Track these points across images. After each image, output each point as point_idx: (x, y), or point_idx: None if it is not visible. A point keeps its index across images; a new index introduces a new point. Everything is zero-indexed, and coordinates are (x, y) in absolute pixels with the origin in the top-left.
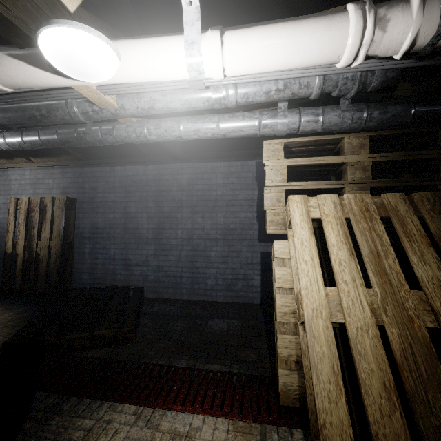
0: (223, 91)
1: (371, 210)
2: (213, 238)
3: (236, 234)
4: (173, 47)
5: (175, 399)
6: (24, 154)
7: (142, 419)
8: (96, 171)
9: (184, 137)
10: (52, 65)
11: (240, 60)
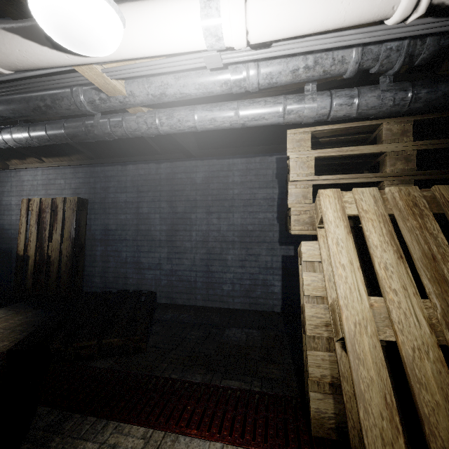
0: (243, 71)
1: (420, 205)
2: (229, 241)
3: (254, 236)
4: (187, 6)
5: (189, 419)
6: (36, 153)
7: (151, 445)
8: (107, 171)
9: (199, 127)
10: (47, 34)
11: (268, 19)
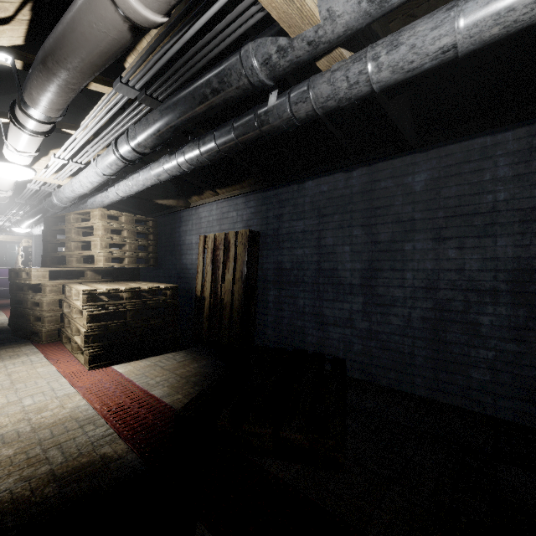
0: None
1: None
2: (485, 289)
3: None
4: None
5: None
6: (211, 185)
7: None
8: (281, 194)
9: (463, 45)
10: None
11: None
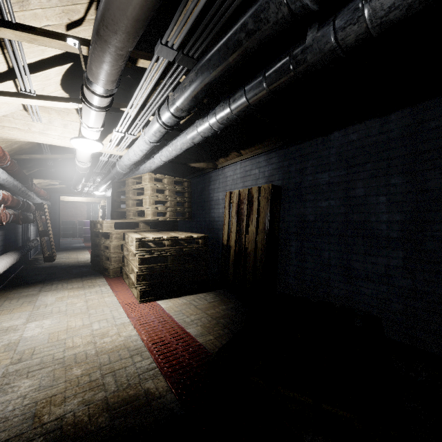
0: None
1: None
2: None
3: None
4: None
5: None
6: (235, 147)
7: None
8: (303, 148)
9: None
10: None
11: None
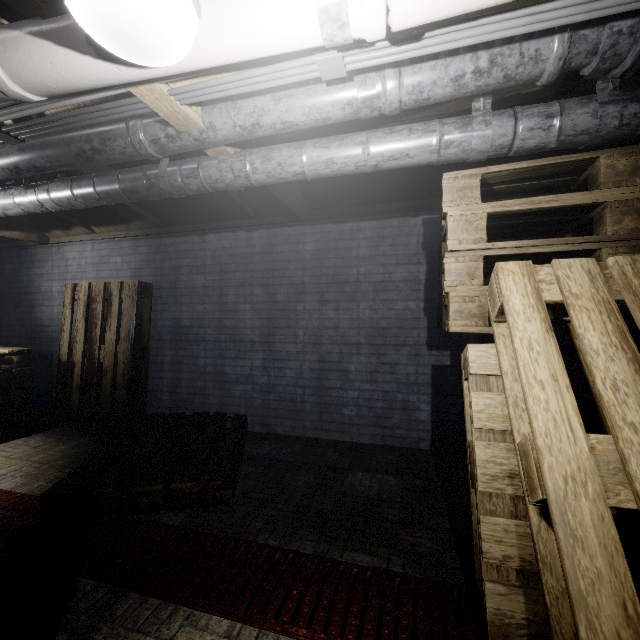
0: (377, 83)
1: None
2: (352, 343)
3: (389, 336)
4: None
5: (295, 610)
6: (83, 221)
7: None
8: (179, 243)
9: (309, 174)
10: (88, 33)
11: None
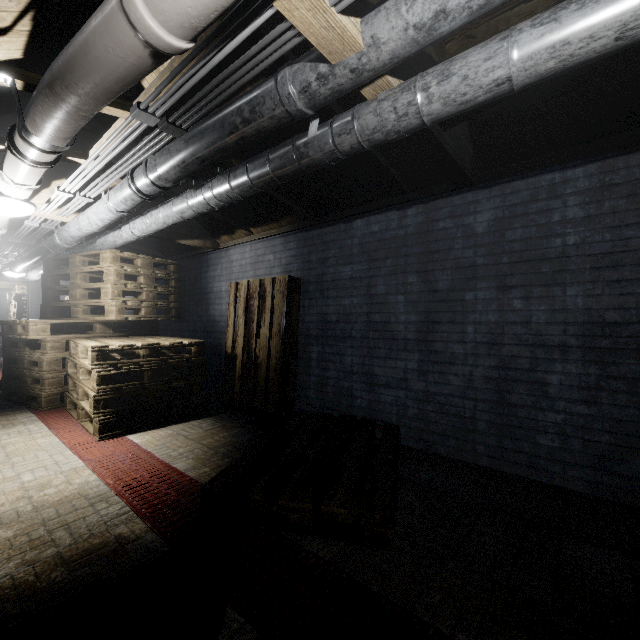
0: None
1: None
2: (553, 344)
3: (624, 336)
4: None
5: None
6: (243, 223)
7: None
8: (325, 234)
9: (518, 78)
10: None
11: None
